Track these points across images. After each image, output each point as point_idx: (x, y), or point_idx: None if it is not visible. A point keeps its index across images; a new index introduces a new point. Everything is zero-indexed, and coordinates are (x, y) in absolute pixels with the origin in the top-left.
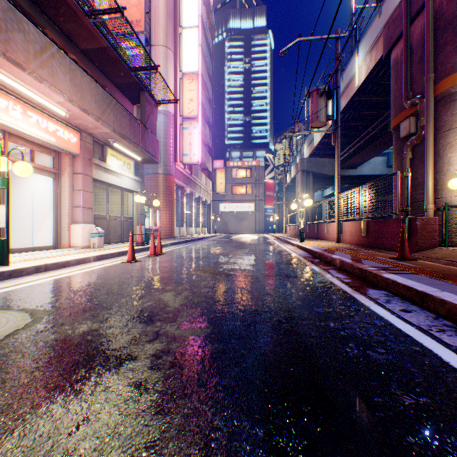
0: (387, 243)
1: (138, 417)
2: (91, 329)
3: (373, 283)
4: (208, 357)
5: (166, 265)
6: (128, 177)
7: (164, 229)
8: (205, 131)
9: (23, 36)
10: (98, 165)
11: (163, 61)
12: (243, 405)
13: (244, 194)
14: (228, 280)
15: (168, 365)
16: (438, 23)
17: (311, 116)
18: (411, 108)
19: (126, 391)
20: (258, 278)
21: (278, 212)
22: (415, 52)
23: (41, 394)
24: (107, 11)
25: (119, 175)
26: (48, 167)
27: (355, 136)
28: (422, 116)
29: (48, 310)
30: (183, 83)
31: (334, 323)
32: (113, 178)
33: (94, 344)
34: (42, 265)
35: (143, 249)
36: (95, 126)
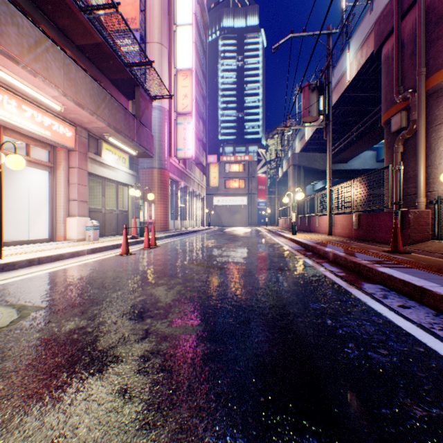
0: (379, 236)
1: (120, 433)
2: (78, 327)
3: (368, 277)
4: (199, 359)
5: (160, 258)
6: (123, 171)
7: (159, 222)
8: (199, 127)
9: (16, 30)
10: (93, 159)
11: (157, 57)
12: (237, 417)
13: (237, 188)
14: (221, 274)
15: (156, 368)
16: (430, 18)
17: (303, 111)
18: (402, 103)
19: (109, 400)
20: (251, 272)
21: (270, 205)
22: (407, 47)
23: (15, 404)
24: (101, 6)
25: (114, 169)
26: (44, 161)
27: (345, 131)
28: (413, 110)
29: (36, 305)
30: (177, 79)
31: (331, 320)
32: (109, 172)
33: (80, 344)
34: (35, 258)
35: (138, 242)
36: (90, 120)
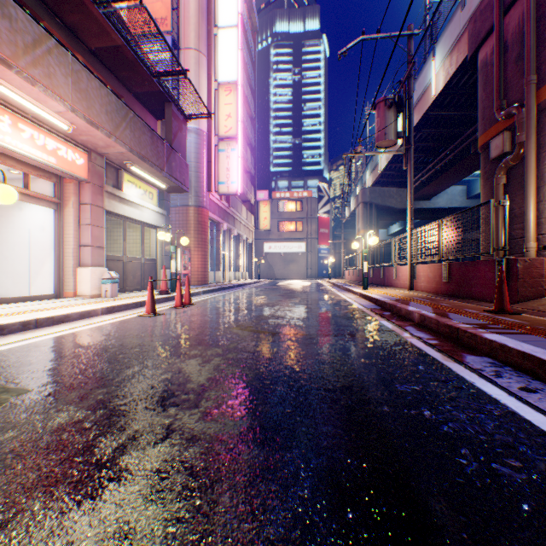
0: (476, 292)
1: None
2: (72, 421)
3: (470, 346)
4: (242, 476)
5: (194, 320)
6: (150, 209)
7: (196, 274)
8: (246, 155)
9: (8, 24)
10: (111, 193)
11: (194, 67)
12: None
13: (293, 231)
14: (273, 342)
15: (176, 492)
16: (542, 11)
17: (377, 133)
18: (505, 121)
19: None
20: (313, 339)
21: (334, 253)
22: (511, 49)
23: None
24: None
25: (139, 206)
26: (48, 195)
27: (429, 159)
28: (521, 130)
29: (19, 387)
30: (218, 95)
31: (430, 410)
32: (131, 211)
33: (69, 449)
34: (31, 320)
35: (168, 299)
36: (106, 143)
